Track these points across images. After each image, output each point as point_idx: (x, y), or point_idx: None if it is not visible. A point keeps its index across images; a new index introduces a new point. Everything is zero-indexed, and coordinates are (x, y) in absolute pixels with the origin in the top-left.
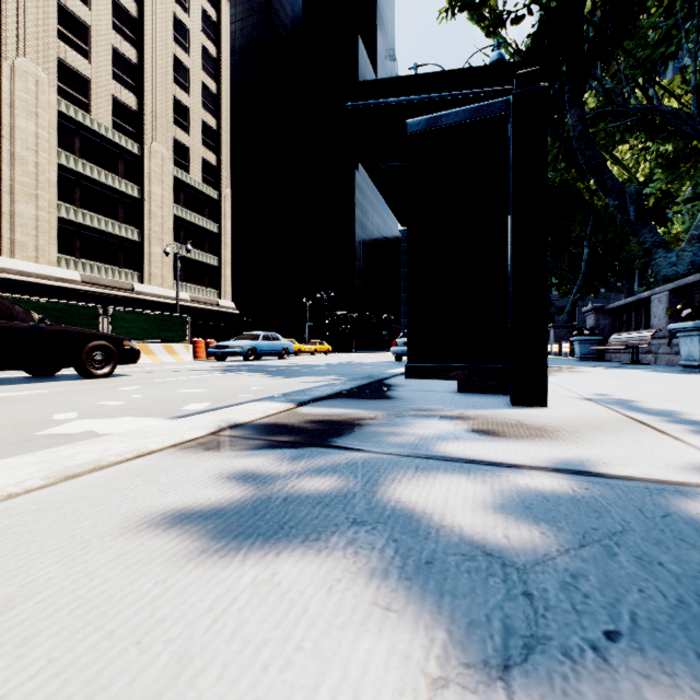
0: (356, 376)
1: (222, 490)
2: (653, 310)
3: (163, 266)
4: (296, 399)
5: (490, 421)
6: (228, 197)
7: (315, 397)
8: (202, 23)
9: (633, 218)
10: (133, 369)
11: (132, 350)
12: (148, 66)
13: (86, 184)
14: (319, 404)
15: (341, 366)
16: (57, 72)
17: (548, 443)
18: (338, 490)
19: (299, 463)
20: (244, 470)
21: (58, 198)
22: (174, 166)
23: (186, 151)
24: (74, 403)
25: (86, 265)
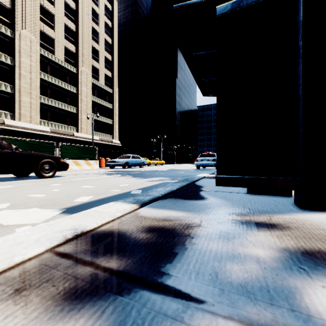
0: (177, 178)
1: None
2: None
3: (87, 124)
4: (140, 200)
5: (307, 233)
6: (116, 92)
7: (153, 198)
8: (105, 11)
9: None
10: (68, 172)
11: (64, 164)
12: (80, 32)
13: (53, 87)
14: (156, 204)
15: (170, 172)
16: (39, 36)
17: None
18: None
19: None
20: None
21: (40, 94)
22: (92, 78)
23: (97, 71)
24: (18, 195)
25: (53, 124)
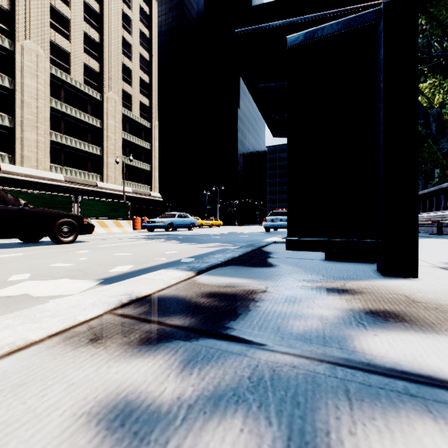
0: (240, 243)
1: None
2: None
3: (115, 170)
4: (196, 267)
5: (379, 297)
6: (156, 126)
7: (211, 265)
8: (140, 15)
9: (435, 131)
10: (92, 237)
11: (89, 225)
12: (106, 43)
13: (68, 119)
14: (215, 272)
15: (229, 235)
16: (50, 49)
17: None
18: None
19: (190, 374)
20: (116, 393)
21: (50, 128)
22: (122, 107)
23: (130, 97)
24: (36, 264)
25: (68, 170)
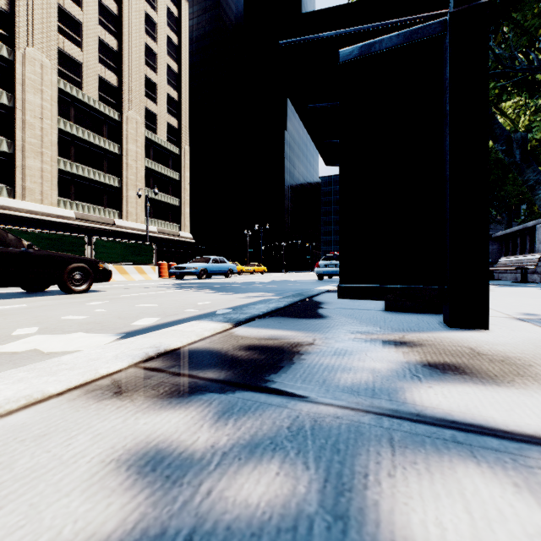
0: (287, 292)
1: (93, 501)
2: (538, 236)
3: (137, 206)
4: (234, 318)
5: (440, 349)
6: (186, 152)
7: (252, 316)
8: (167, 18)
9: (519, 160)
10: (109, 285)
11: (105, 271)
12: (125, 52)
13: (79, 143)
14: (256, 323)
15: (274, 284)
16: (57, 58)
17: (538, 388)
18: (281, 507)
19: (225, 425)
20: (146, 442)
21: (58, 154)
22: (145, 129)
23: (155, 117)
24: (44, 316)
25: (79, 205)
